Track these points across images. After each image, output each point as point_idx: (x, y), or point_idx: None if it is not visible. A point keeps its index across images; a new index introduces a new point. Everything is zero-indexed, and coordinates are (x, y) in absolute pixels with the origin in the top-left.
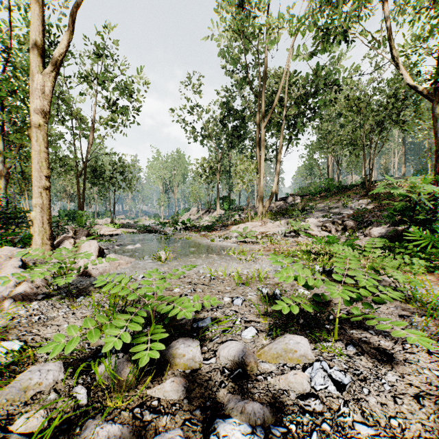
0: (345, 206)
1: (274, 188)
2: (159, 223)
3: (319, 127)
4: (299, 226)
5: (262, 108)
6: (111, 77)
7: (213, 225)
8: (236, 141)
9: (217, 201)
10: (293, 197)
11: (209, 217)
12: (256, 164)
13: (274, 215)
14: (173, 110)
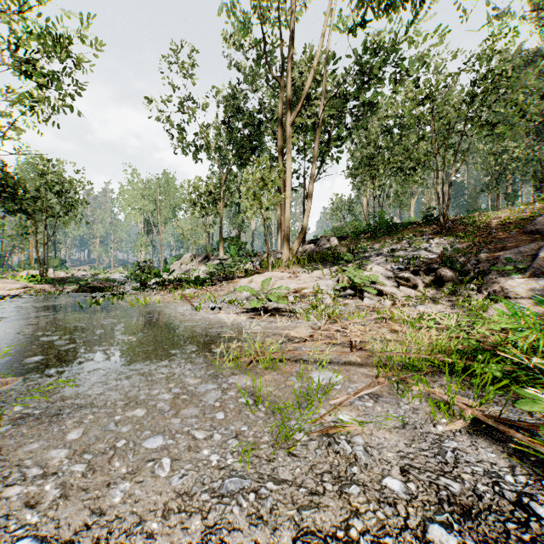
0: (418, 247)
1: (306, 221)
2: (130, 276)
3: (356, 150)
4: (362, 277)
5: (288, 93)
6: (12, 0)
7: (207, 277)
8: (249, 156)
9: (220, 243)
10: (327, 239)
11: (208, 266)
12: (282, 171)
13: (308, 262)
14: (150, 101)
